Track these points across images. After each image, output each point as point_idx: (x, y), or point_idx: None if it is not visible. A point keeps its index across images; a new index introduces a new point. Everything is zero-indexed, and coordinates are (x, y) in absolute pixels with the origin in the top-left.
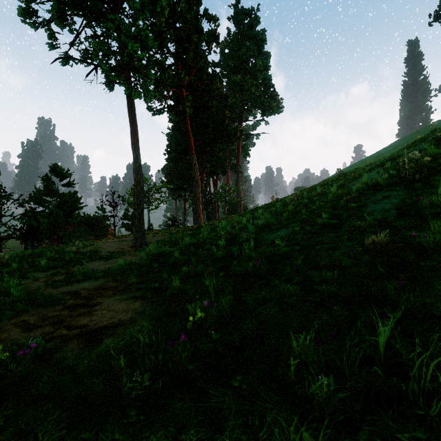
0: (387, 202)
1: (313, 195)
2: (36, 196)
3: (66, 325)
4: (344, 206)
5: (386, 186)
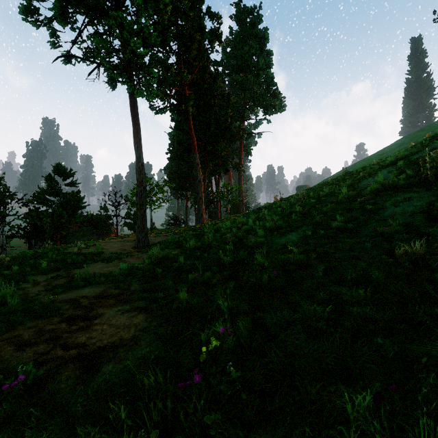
0: (409, 205)
1: (320, 195)
2: (39, 196)
3: (62, 343)
4: (359, 208)
5: (404, 187)
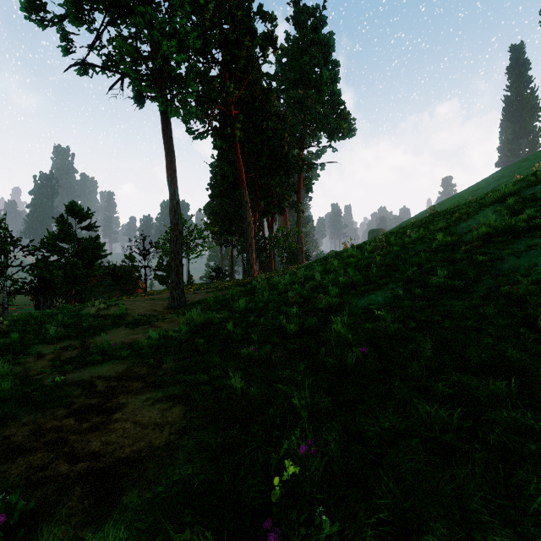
0: (536, 255)
1: (405, 241)
2: (49, 242)
3: (68, 451)
4: (465, 259)
5: (524, 231)
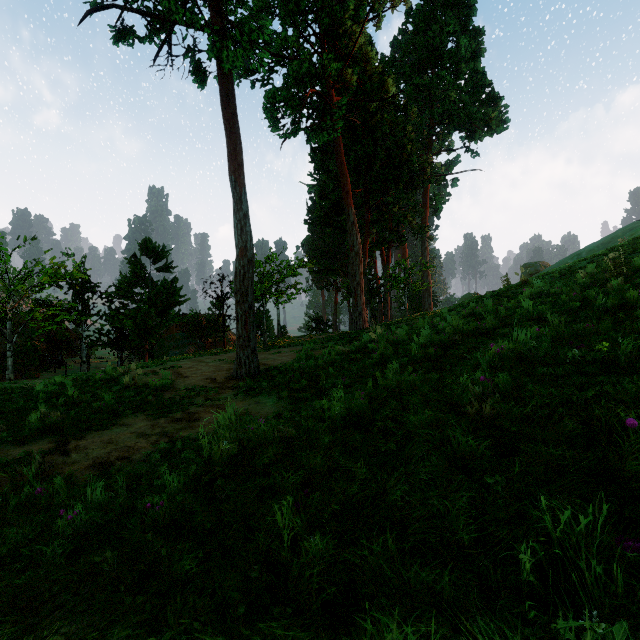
0: None
1: None
2: (121, 287)
3: None
4: None
5: None
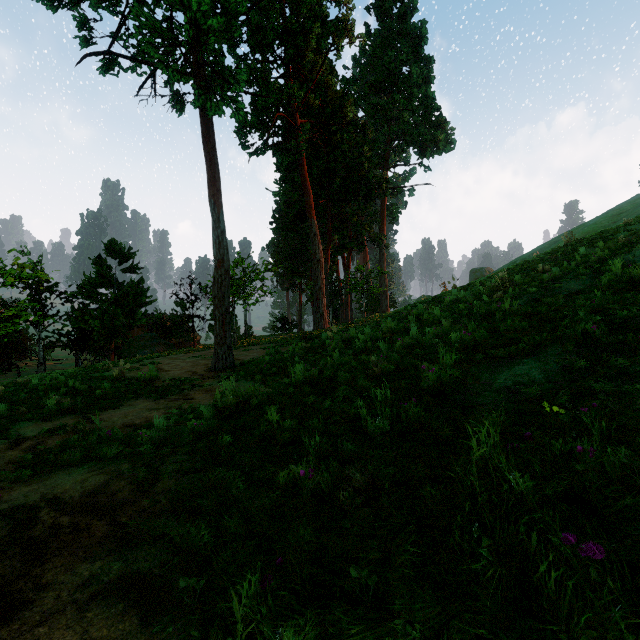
0: None
1: (543, 278)
2: (85, 287)
3: None
4: None
5: None
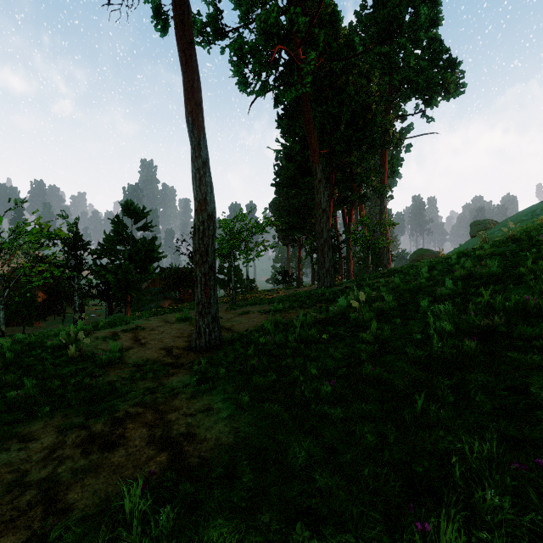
0: None
1: None
2: (105, 245)
3: None
4: None
5: None
